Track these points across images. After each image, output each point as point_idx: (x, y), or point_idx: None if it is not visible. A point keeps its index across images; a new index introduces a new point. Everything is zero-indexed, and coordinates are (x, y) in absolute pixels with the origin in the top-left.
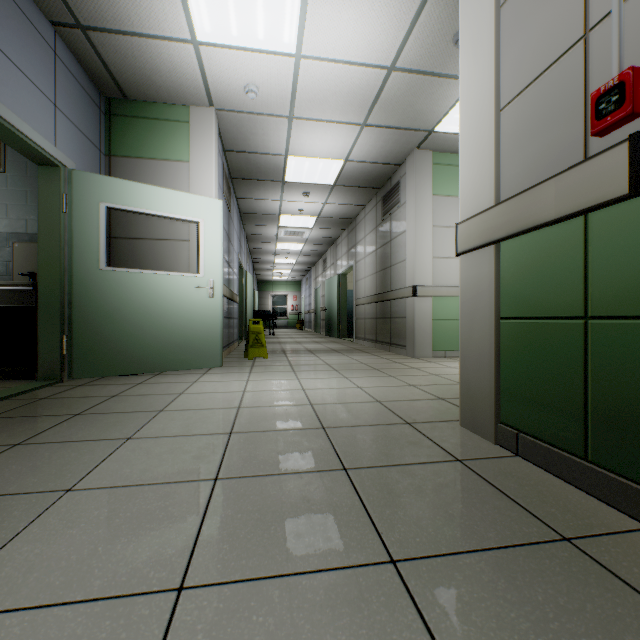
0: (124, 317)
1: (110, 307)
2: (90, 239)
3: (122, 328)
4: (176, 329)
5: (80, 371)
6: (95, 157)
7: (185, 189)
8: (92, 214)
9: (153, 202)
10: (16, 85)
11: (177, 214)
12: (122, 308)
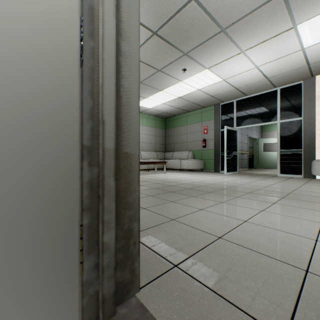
0: (265, 159)
1: (263, 158)
2: (260, 148)
3: (265, 161)
4: (274, 161)
5: (259, 167)
6: (259, 134)
7: (276, 136)
8: (260, 144)
9: (270, 141)
10: (253, 132)
11: (274, 142)
12: (265, 158)
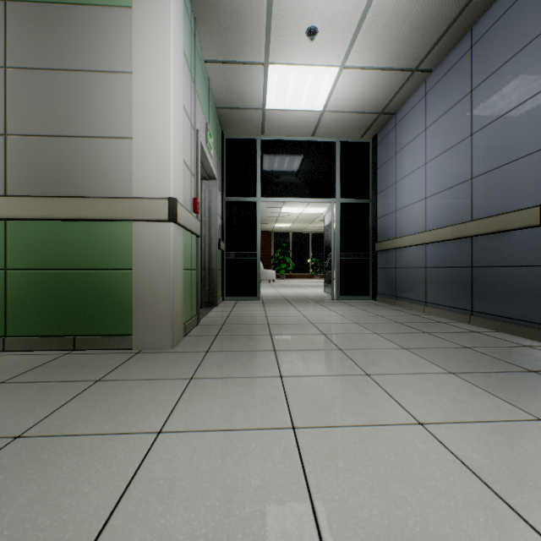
0: None
1: None
2: None
3: None
4: None
5: None
6: None
7: None
8: None
9: None
10: None
11: None
12: None
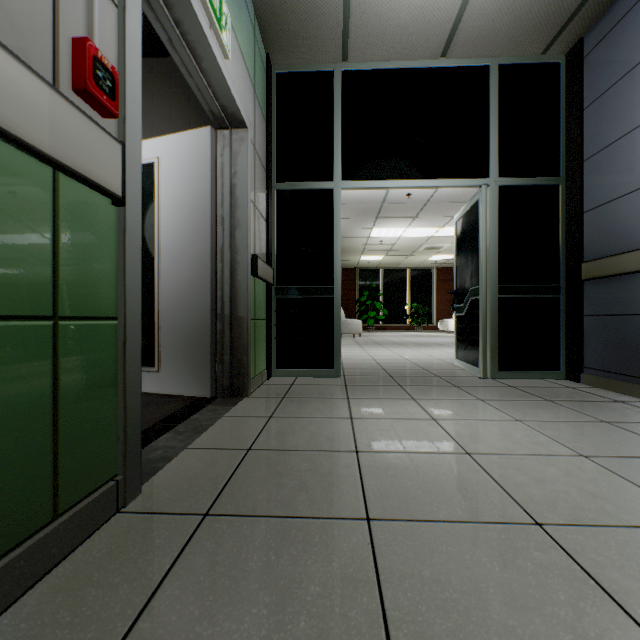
0: None
1: None
2: None
3: None
4: None
5: None
6: None
7: None
8: None
9: None
10: None
11: None
12: None
